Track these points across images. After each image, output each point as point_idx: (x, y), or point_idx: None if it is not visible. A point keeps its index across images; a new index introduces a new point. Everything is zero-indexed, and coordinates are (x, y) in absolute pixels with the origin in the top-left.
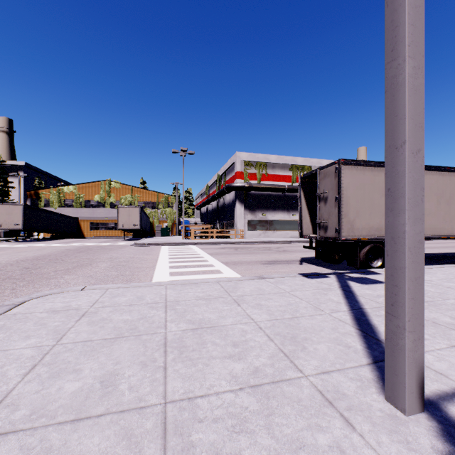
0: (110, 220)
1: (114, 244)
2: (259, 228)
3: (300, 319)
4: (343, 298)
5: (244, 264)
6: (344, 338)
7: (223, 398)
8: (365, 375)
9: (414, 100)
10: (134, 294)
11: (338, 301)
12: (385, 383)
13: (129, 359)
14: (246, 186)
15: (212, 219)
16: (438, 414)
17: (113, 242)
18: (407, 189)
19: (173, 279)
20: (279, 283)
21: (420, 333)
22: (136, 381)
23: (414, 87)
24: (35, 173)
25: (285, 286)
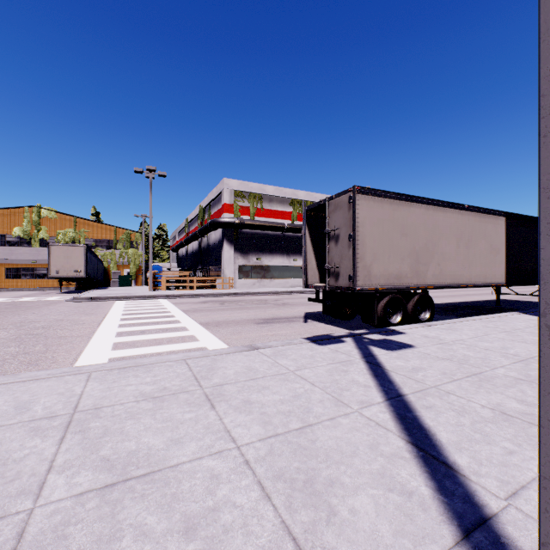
0: (40, 263)
1: (39, 300)
2: (253, 276)
3: (316, 430)
4: (371, 376)
5: (232, 325)
6: (395, 470)
7: None
8: None
9: None
10: (13, 399)
11: (366, 384)
12: None
13: None
14: (236, 222)
15: (194, 264)
16: None
17: (39, 297)
18: None
19: (115, 356)
20: (279, 355)
21: None
22: None
23: None
24: None
25: (288, 361)
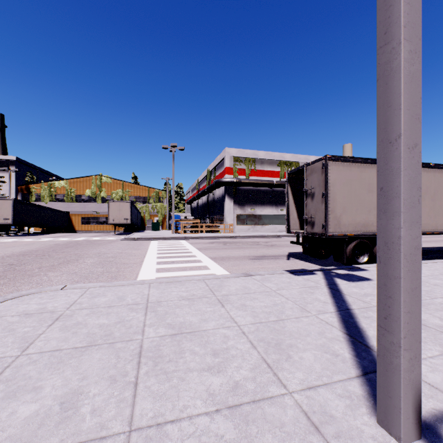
0: (101, 214)
1: (104, 239)
2: (248, 223)
3: (285, 322)
4: (330, 297)
5: (232, 260)
6: (331, 345)
7: (196, 423)
8: (355, 390)
9: (410, 88)
10: (115, 294)
11: (325, 301)
12: (377, 405)
13: (97, 373)
14: (235, 181)
15: (203, 213)
16: (437, 442)
17: (103, 237)
18: (403, 189)
19: (159, 276)
20: (266, 280)
21: (417, 351)
22: (101, 402)
23: (410, 74)
24: (27, 167)
25: (271, 284)
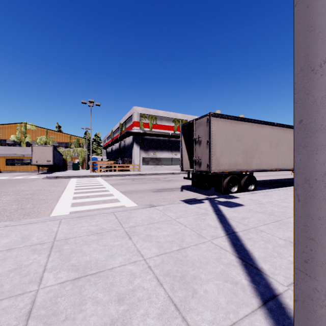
0: (26, 156)
1: (26, 178)
2: (151, 163)
3: (187, 250)
4: (218, 222)
5: (139, 193)
6: (229, 271)
7: None
8: None
9: None
10: (20, 234)
11: (215, 226)
12: None
13: None
14: (141, 132)
15: (116, 156)
16: None
17: (26, 176)
18: None
19: (73, 210)
20: (167, 210)
21: None
22: None
23: None
24: None
25: (171, 213)
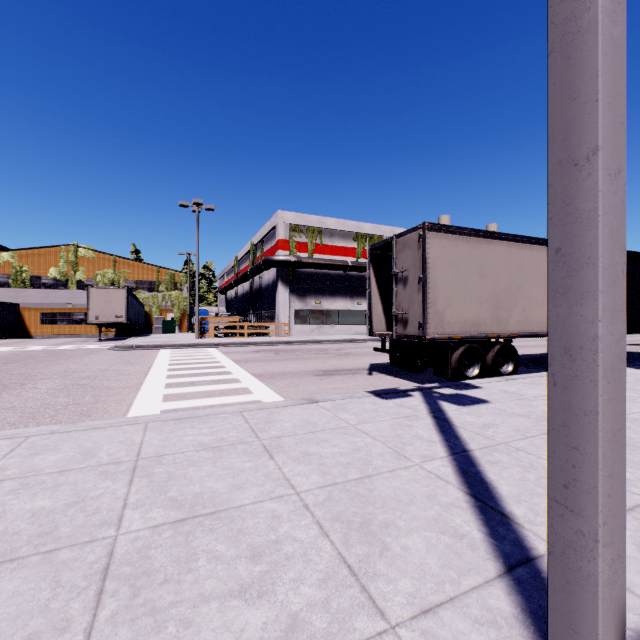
0: (77, 308)
1: (78, 348)
2: (311, 321)
3: (374, 480)
4: (437, 432)
5: (288, 377)
6: (450, 517)
7: None
8: (500, 606)
9: (611, 66)
10: (77, 446)
11: (431, 439)
12: None
13: None
14: (292, 261)
15: (244, 308)
16: None
17: (78, 344)
18: (602, 248)
19: (166, 408)
20: (340, 409)
21: (621, 544)
22: None
23: (611, 39)
24: None
25: (349, 415)
